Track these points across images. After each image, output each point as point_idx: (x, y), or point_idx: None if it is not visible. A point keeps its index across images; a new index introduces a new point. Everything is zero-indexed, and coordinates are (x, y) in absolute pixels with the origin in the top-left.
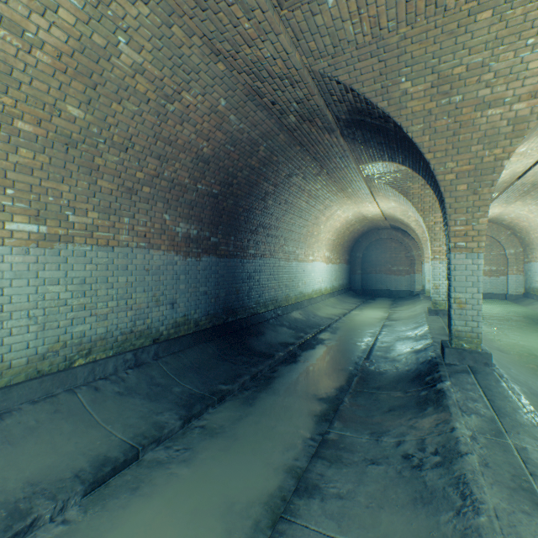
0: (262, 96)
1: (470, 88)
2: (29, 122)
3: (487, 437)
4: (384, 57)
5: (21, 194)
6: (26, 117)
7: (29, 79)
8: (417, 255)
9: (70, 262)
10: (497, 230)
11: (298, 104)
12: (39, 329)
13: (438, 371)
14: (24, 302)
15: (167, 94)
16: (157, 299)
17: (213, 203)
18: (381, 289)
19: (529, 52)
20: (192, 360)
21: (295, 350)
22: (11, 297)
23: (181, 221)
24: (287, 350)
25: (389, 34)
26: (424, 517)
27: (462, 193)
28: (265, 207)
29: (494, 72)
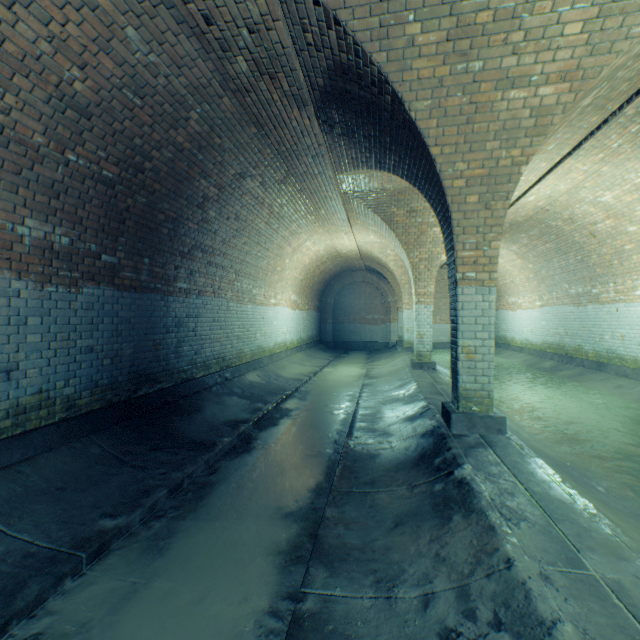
0: None
1: (494, 52)
2: None
3: (562, 570)
4: None
5: None
6: None
7: None
8: (393, 301)
9: None
10: None
11: (250, 34)
12: None
13: (449, 448)
14: None
15: None
16: None
17: (106, 196)
18: (355, 341)
19: (569, 7)
20: (51, 474)
21: (249, 431)
22: None
23: (31, 215)
24: (236, 433)
25: None
26: None
27: (473, 207)
28: (204, 219)
29: (525, 31)
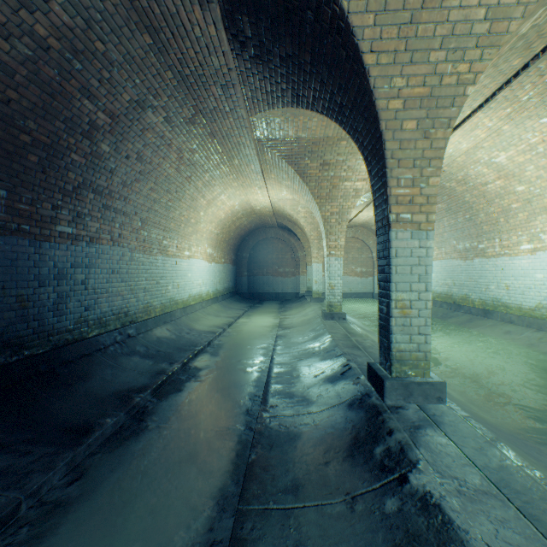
0: None
1: None
2: None
3: None
4: None
5: None
6: None
7: None
8: (302, 256)
9: None
10: (367, 235)
11: None
12: None
13: (390, 430)
14: None
15: None
16: None
17: None
18: (268, 292)
19: None
20: None
21: (146, 402)
22: None
23: None
24: (125, 409)
25: None
26: None
27: (410, 135)
28: (94, 153)
29: None
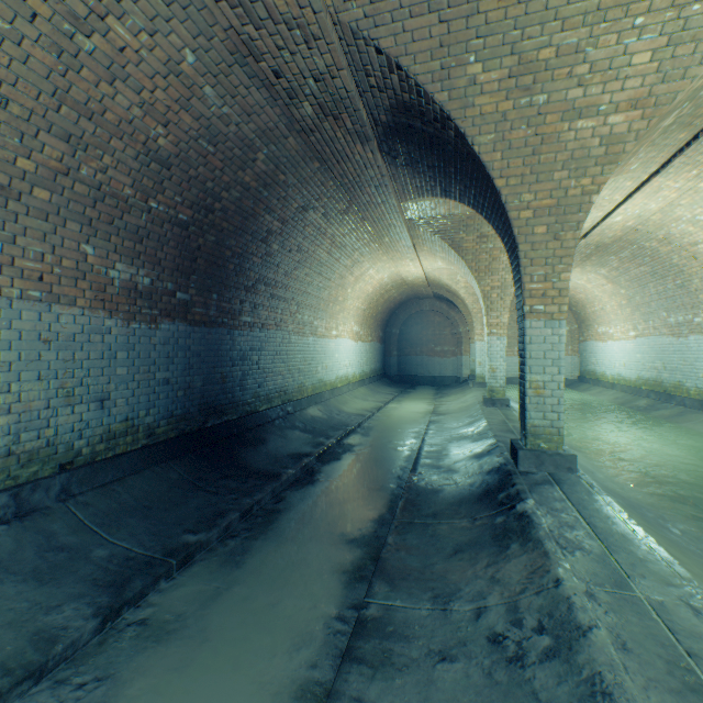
0: (259, 56)
1: (558, 85)
2: None
3: (608, 591)
4: (448, 15)
5: None
6: None
7: None
8: (465, 331)
9: None
10: None
11: (316, 83)
12: None
13: (514, 484)
14: None
15: (76, 13)
16: (69, 393)
17: (181, 237)
18: (422, 375)
19: (635, 38)
20: (139, 494)
21: (312, 464)
22: None
23: (120, 260)
24: (300, 466)
25: None
26: None
27: (541, 238)
28: (267, 253)
29: (590, 64)
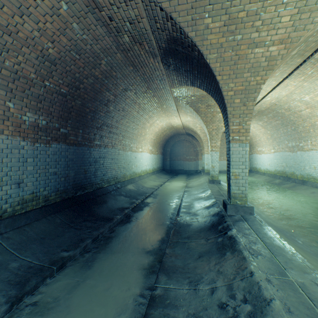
0: (101, 8)
1: (247, 31)
2: None
3: (276, 277)
4: None
5: None
6: None
7: None
8: (199, 150)
9: None
10: None
11: (130, 24)
12: None
13: (225, 221)
14: None
15: None
16: None
17: (62, 101)
18: (180, 169)
19: (283, 9)
20: (38, 231)
21: (129, 213)
22: None
23: (29, 111)
24: (123, 214)
25: None
26: None
27: (237, 105)
28: (107, 111)
29: (262, 21)
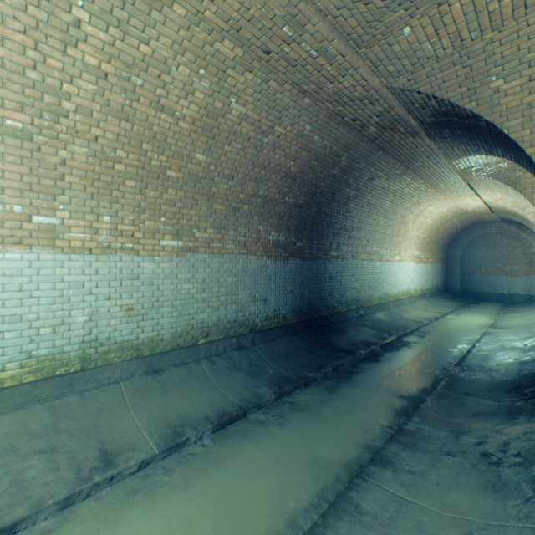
0: (343, 116)
1: None
2: (174, 170)
3: None
4: (469, 62)
5: (168, 220)
6: (172, 167)
7: (176, 142)
8: None
9: (195, 267)
10: None
11: (377, 117)
12: (178, 315)
13: None
14: (170, 295)
15: (263, 131)
16: (253, 296)
17: (298, 212)
18: (487, 292)
19: None
20: (281, 349)
21: (377, 350)
22: (163, 291)
23: (272, 230)
24: (368, 349)
25: (472, 42)
26: (491, 499)
27: None
28: (346, 210)
29: None
